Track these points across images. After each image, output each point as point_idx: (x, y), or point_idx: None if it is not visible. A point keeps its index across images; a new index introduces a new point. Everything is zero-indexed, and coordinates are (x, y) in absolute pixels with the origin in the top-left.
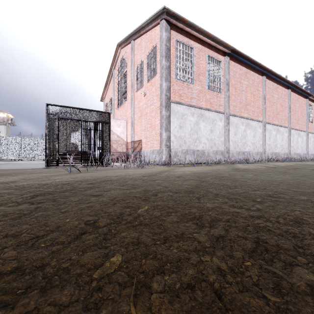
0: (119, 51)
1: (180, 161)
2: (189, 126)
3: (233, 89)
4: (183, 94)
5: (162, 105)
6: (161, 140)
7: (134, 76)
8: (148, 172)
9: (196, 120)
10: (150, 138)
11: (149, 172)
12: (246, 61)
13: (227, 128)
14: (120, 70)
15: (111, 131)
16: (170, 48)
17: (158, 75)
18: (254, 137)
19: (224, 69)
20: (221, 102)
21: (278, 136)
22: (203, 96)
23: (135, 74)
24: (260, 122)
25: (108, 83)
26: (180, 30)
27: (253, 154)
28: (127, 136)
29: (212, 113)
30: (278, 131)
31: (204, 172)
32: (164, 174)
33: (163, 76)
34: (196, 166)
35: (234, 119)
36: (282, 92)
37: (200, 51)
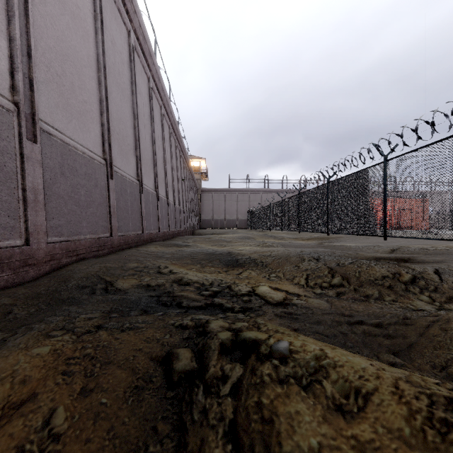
0: None
1: None
2: None
3: None
4: None
5: None
6: None
7: None
8: None
9: None
10: None
11: None
12: None
13: None
14: None
15: None
16: None
17: None
18: None
19: None
20: None
21: None
22: None
23: None
24: None
25: None
26: None
27: None
28: None
29: None
30: None
31: None
32: None
33: None
34: None
35: None
36: None
37: None
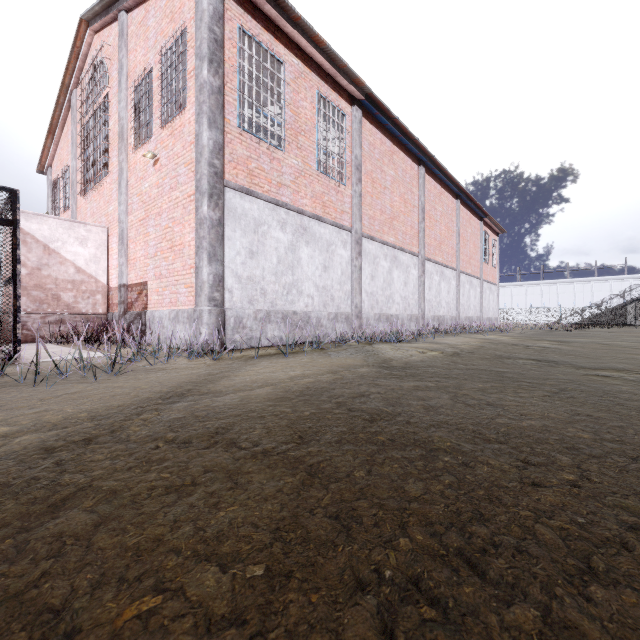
0: (89, 40)
1: (252, 340)
2: (273, 254)
3: (368, 181)
4: (259, 172)
5: (201, 191)
6: (198, 286)
7: (127, 110)
8: (108, 408)
9: (290, 241)
10: (169, 279)
11: (112, 408)
12: (392, 126)
13: (357, 263)
14: (90, 91)
15: (56, 253)
16: (223, 44)
17: (191, 109)
18: (406, 285)
19: (352, 134)
20: (346, 205)
21: (443, 285)
22: (307, 185)
23: (130, 105)
24: (416, 256)
25: (58, 124)
26: (252, 7)
27: (404, 319)
28: (110, 271)
29: (326, 226)
30: (443, 276)
31: (310, 389)
32: (167, 416)
33: (203, 112)
34: (291, 356)
35: (370, 246)
36: (449, 203)
37: (300, 77)
